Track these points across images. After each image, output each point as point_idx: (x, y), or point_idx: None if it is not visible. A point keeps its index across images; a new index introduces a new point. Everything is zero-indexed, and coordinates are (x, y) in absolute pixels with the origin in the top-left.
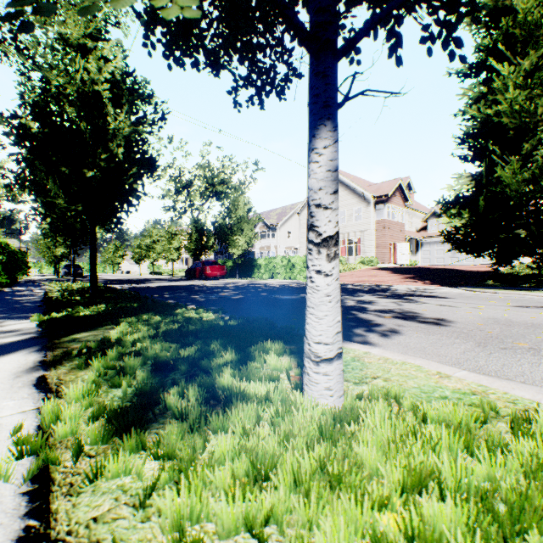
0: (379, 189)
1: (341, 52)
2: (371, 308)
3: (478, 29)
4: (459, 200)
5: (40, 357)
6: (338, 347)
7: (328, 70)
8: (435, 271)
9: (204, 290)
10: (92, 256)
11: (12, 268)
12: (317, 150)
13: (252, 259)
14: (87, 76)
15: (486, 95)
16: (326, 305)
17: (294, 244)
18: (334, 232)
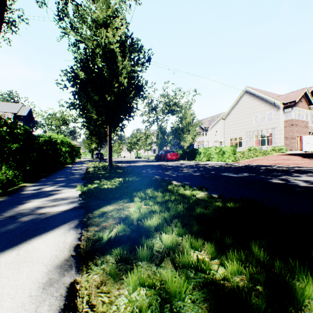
0: (287, 98)
1: None
2: None
3: None
4: None
5: (75, 239)
6: None
7: None
8: None
9: (170, 168)
10: (109, 147)
11: (73, 155)
12: None
13: (195, 148)
14: (107, 41)
15: None
16: None
17: (219, 139)
18: None
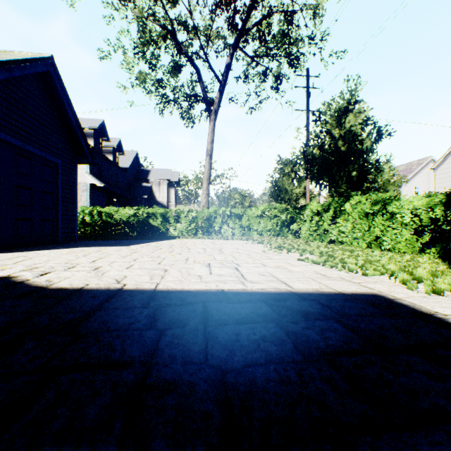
0: None
1: None
2: None
3: None
4: None
5: None
6: None
7: None
8: None
9: None
10: None
11: None
12: None
13: None
14: (347, 124)
15: None
16: None
17: None
18: None
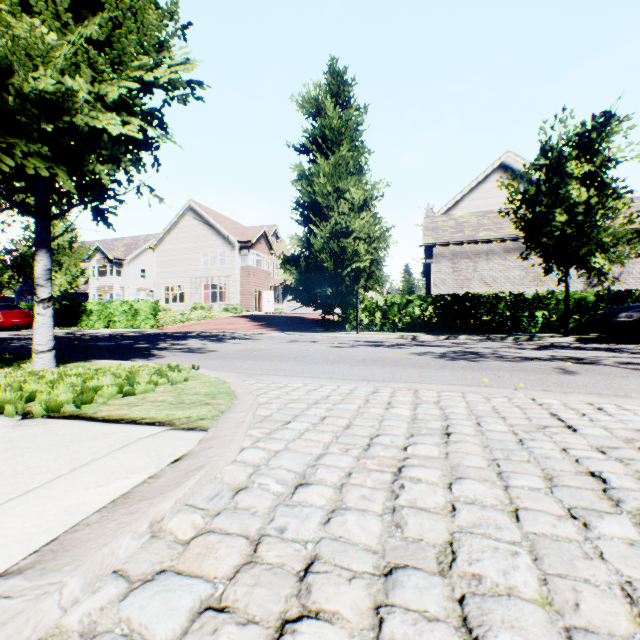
0: (245, 234)
1: (53, 219)
2: (175, 347)
3: (309, 116)
4: (295, 258)
5: None
6: (50, 346)
7: (44, 228)
8: (287, 319)
9: None
10: None
11: None
12: (38, 261)
13: (79, 303)
14: None
15: (309, 175)
16: (43, 329)
17: (151, 286)
18: (49, 297)
